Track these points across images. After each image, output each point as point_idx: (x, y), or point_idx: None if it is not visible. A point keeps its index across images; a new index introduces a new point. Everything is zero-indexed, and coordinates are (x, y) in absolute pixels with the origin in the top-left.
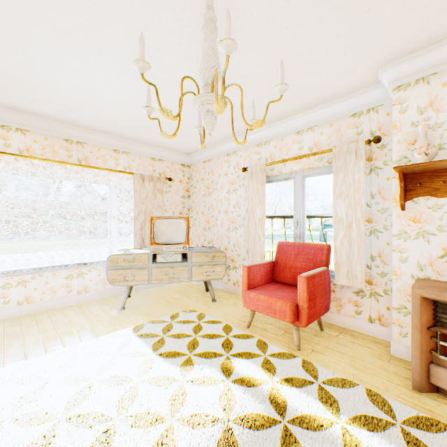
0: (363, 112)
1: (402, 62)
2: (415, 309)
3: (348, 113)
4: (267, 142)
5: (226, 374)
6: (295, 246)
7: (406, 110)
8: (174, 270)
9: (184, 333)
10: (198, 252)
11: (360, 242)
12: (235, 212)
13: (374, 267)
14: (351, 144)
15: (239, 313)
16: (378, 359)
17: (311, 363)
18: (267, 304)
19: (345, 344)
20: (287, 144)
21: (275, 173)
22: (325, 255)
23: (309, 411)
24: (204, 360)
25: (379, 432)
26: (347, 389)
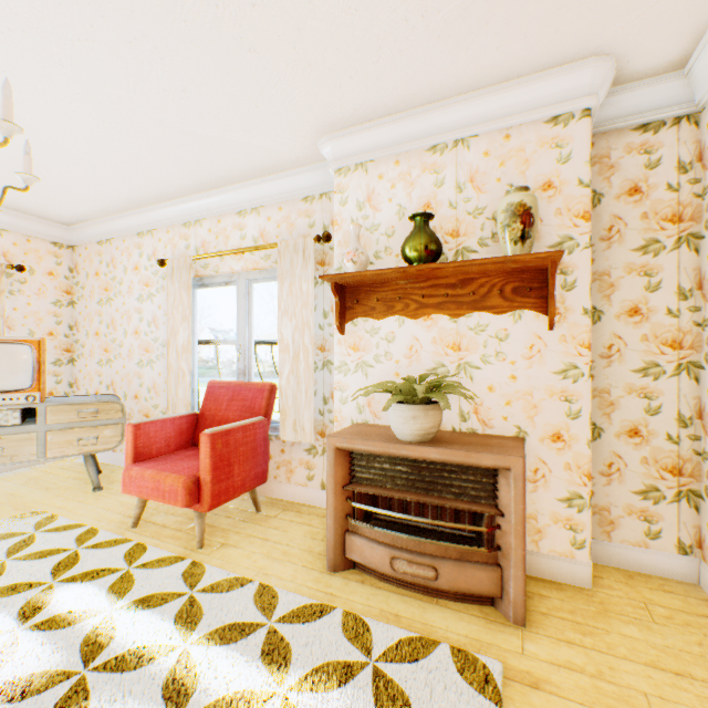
0: (316, 197)
1: (339, 137)
2: (330, 465)
3: (299, 195)
4: (199, 221)
5: (26, 618)
6: (230, 387)
7: (347, 201)
8: (3, 442)
9: None
10: (62, 405)
11: (310, 378)
12: (152, 334)
13: (328, 412)
14: (299, 239)
15: (134, 505)
16: (311, 539)
17: (204, 565)
18: (154, 484)
19: (279, 526)
20: (226, 228)
21: (210, 273)
22: (266, 399)
23: (146, 641)
24: None
25: (239, 643)
26: (234, 592)
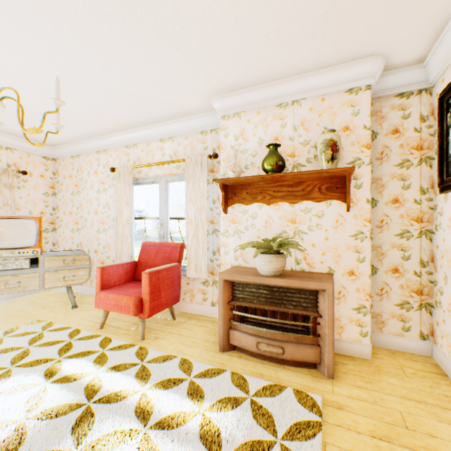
0: (208, 131)
1: (224, 98)
2: (221, 290)
3: (198, 130)
4: (136, 145)
5: (49, 377)
6: (156, 245)
7: (228, 135)
8: (19, 278)
9: (16, 346)
10: (54, 256)
11: (205, 239)
12: (106, 213)
13: (215, 260)
14: (199, 157)
15: (99, 316)
16: (207, 334)
17: (147, 348)
18: (115, 302)
19: (188, 327)
20: (153, 149)
21: (143, 176)
22: (178, 252)
23: (121, 388)
24: (28, 369)
25: (173, 388)
26: (166, 362)
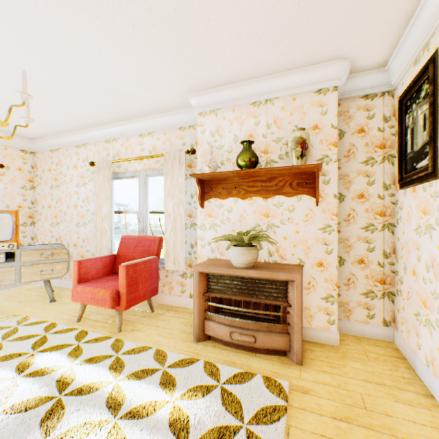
0: (187, 128)
1: (200, 95)
2: (196, 281)
3: (177, 126)
4: (115, 139)
5: (20, 371)
6: (135, 239)
7: (205, 131)
8: None
9: None
10: (31, 250)
11: (183, 233)
12: (85, 207)
13: (193, 253)
14: (177, 152)
15: (77, 310)
16: (184, 325)
17: (123, 340)
18: (92, 295)
19: (166, 319)
20: (132, 144)
21: (122, 170)
22: (157, 245)
23: (94, 380)
24: None
25: (146, 379)
26: (142, 354)
